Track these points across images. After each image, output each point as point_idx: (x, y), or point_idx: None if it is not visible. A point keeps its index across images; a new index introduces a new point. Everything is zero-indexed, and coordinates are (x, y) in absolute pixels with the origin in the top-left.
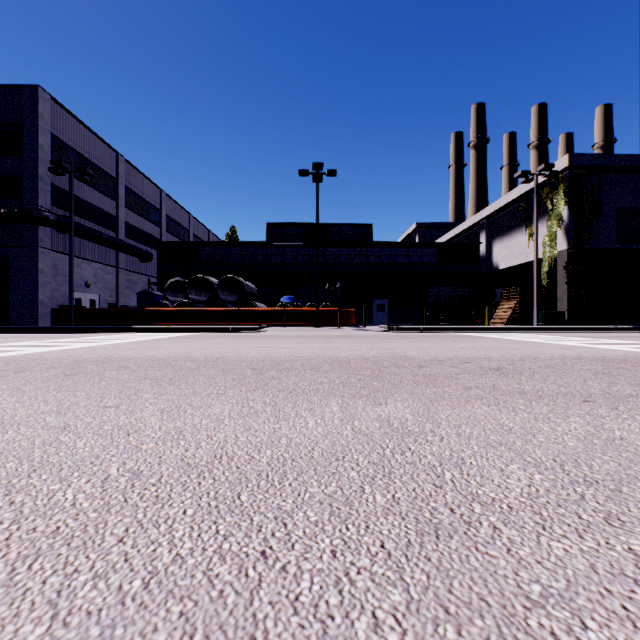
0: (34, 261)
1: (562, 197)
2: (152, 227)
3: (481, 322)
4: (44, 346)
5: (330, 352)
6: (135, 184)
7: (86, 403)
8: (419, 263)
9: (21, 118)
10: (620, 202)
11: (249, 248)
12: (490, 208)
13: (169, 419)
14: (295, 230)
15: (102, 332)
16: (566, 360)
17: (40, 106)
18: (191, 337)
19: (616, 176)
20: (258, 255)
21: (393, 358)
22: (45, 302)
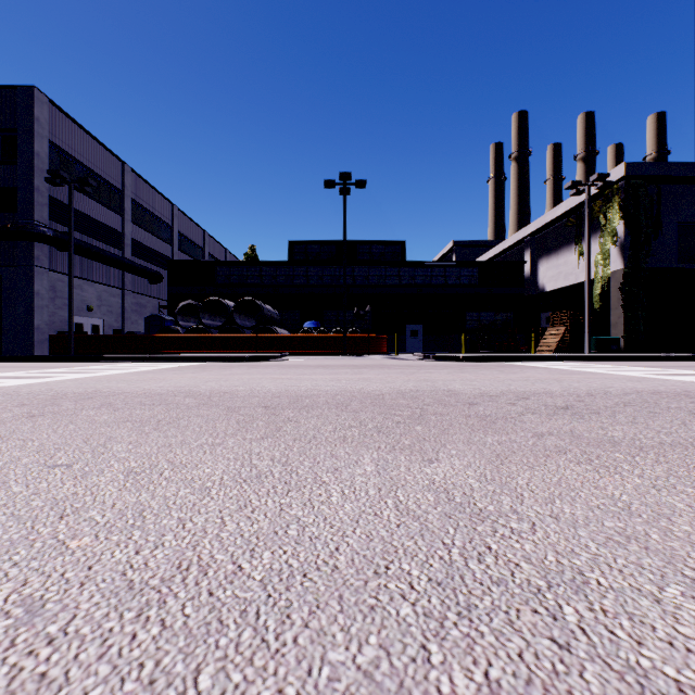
0: (29, 282)
1: (617, 211)
2: (163, 245)
3: (526, 350)
4: (28, 377)
5: (360, 385)
6: (144, 197)
7: (30, 459)
8: (457, 285)
9: (15, 123)
10: (681, 216)
11: (269, 268)
12: (535, 224)
13: (133, 487)
14: (320, 248)
15: (103, 361)
16: (644, 395)
17: (36, 109)
18: (201, 367)
19: (677, 187)
20: (279, 276)
21: (435, 393)
22: (42, 327)
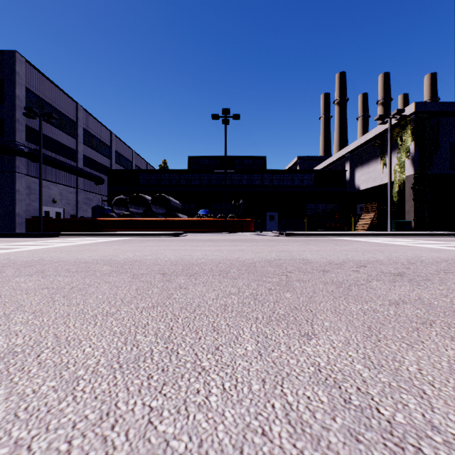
0: (12, 183)
1: (409, 135)
2: (104, 159)
3: (347, 229)
4: None
5: (236, 255)
6: (91, 127)
7: None
8: (301, 185)
9: (3, 75)
10: (453, 139)
11: (175, 174)
12: (353, 144)
13: None
14: (209, 161)
15: (60, 236)
16: (452, 263)
17: (17, 66)
18: (126, 241)
19: (450, 119)
20: (182, 179)
21: (293, 261)
22: (21, 214)
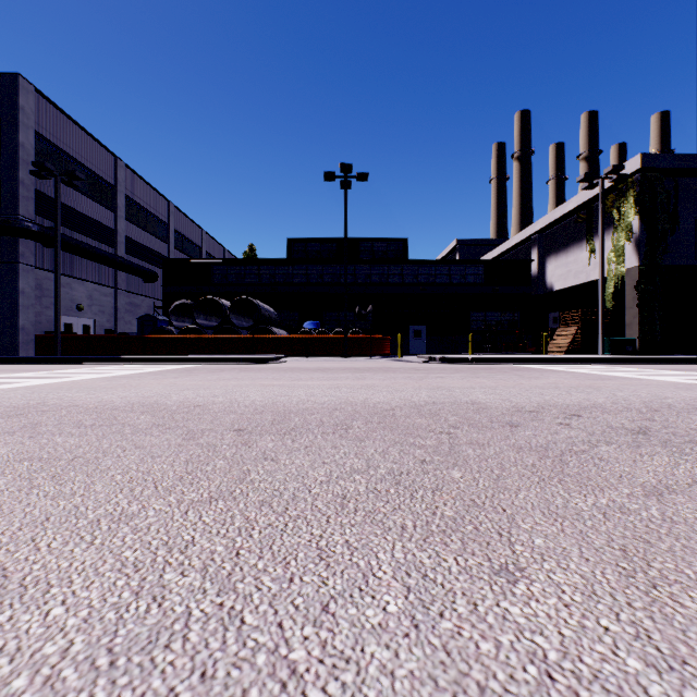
0: (13, 280)
1: (632, 205)
2: (158, 243)
3: (533, 351)
4: None
5: (363, 394)
6: (138, 193)
7: None
8: (462, 283)
9: None
10: None
11: (268, 266)
12: (544, 220)
13: None
14: (320, 246)
15: (87, 363)
16: None
17: (21, 98)
18: (189, 370)
19: (695, 180)
20: (278, 274)
21: (457, 406)
22: (27, 328)
